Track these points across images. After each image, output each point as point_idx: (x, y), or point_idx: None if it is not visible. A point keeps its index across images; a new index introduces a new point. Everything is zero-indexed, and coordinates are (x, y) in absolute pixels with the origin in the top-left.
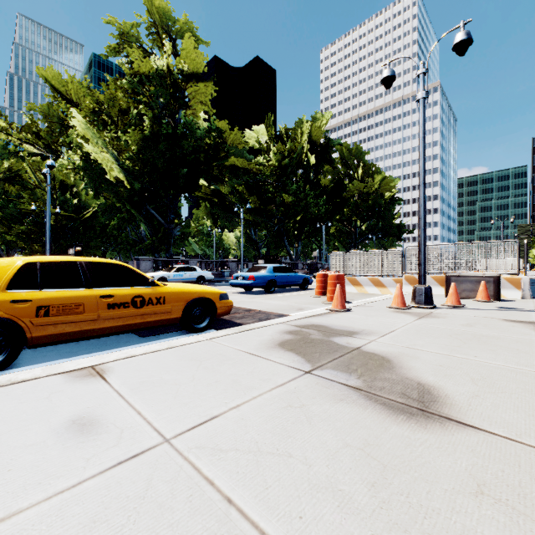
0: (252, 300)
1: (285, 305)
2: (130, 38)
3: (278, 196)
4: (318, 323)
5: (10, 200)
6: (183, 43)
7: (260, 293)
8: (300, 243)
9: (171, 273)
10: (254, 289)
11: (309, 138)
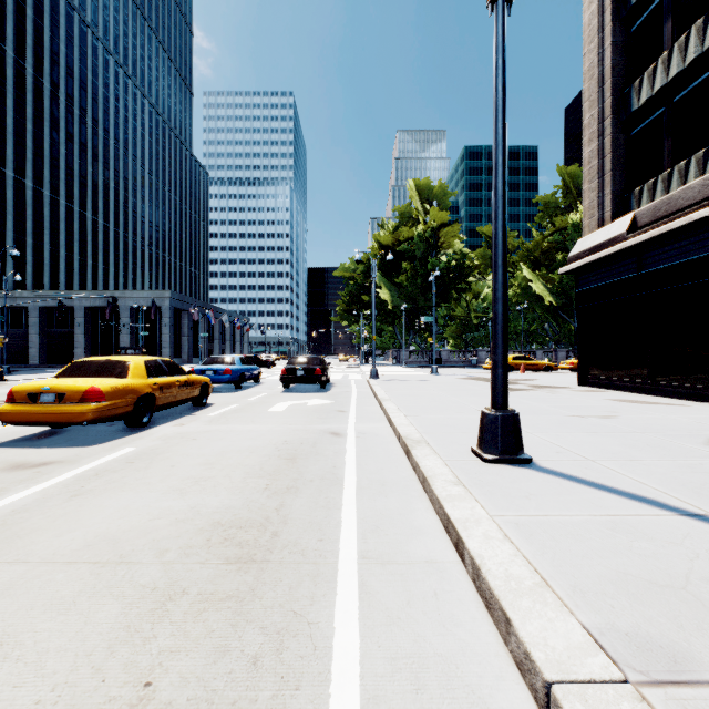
0: None
1: None
2: (551, 203)
3: None
4: None
5: None
6: None
7: None
8: None
9: None
10: None
11: None
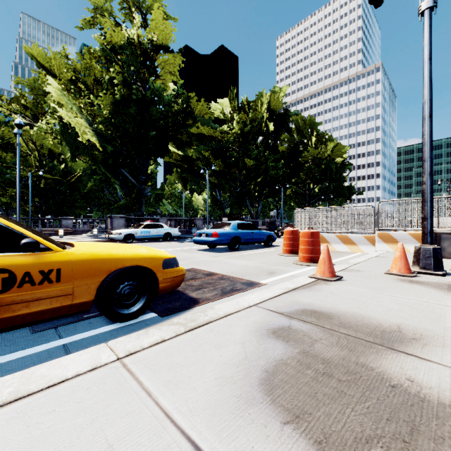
0: (215, 259)
1: (252, 266)
2: (104, 12)
3: (241, 161)
4: (310, 305)
5: (8, 166)
6: (152, 15)
7: (224, 251)
8: (260, 203)
9: (139, 230)
10: (218, 246)
11: (269, 107)
